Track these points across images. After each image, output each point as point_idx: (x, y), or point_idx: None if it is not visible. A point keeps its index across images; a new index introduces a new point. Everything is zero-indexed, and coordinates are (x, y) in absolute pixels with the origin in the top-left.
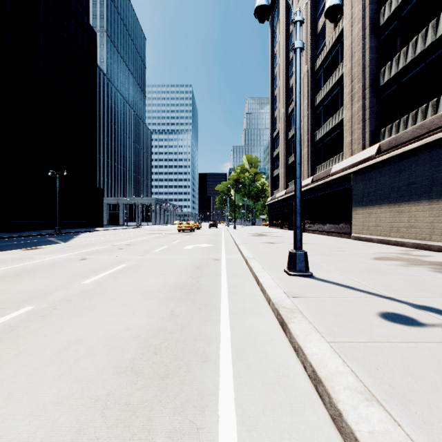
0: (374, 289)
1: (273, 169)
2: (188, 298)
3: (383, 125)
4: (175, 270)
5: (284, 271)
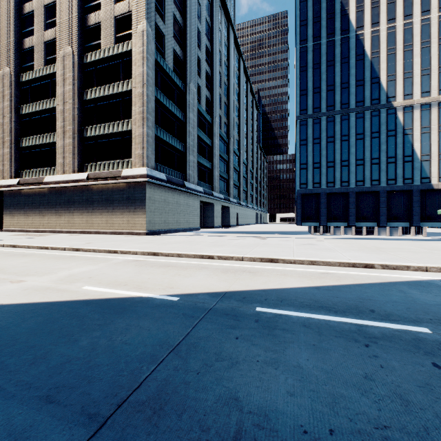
0: None
1: None
2: None
3: (23, 168)
4: None
5: None
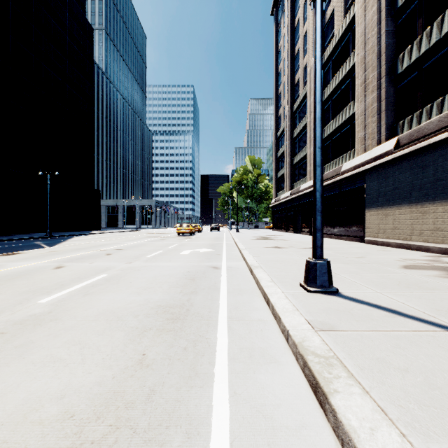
0: (431, 315)
1: (277, 170)
2: (172, 327)
3: (401, 117)
4: (163, 282)
5: (299, 285)
